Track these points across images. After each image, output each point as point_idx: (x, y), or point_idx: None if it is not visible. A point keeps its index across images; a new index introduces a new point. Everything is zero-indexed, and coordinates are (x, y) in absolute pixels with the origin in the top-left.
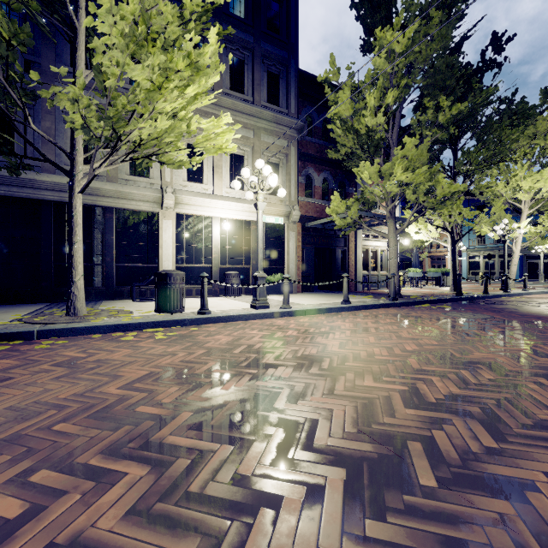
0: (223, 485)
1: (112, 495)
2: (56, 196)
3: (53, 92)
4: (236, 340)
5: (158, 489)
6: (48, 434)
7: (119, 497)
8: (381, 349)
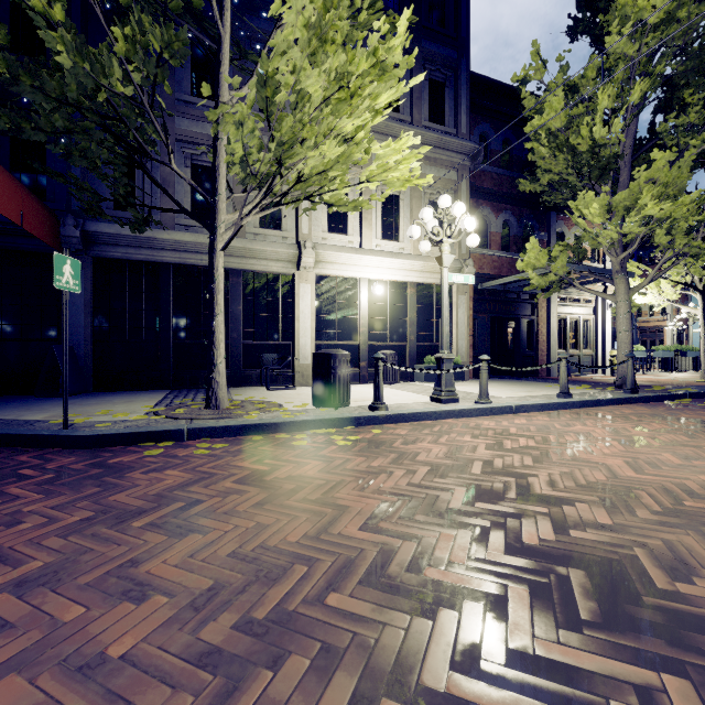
0: None
1: None
2: (176, 257)
3: (173, 128)
4: (455, 451)
5: None
6: (328, 614)
7: None
8: None
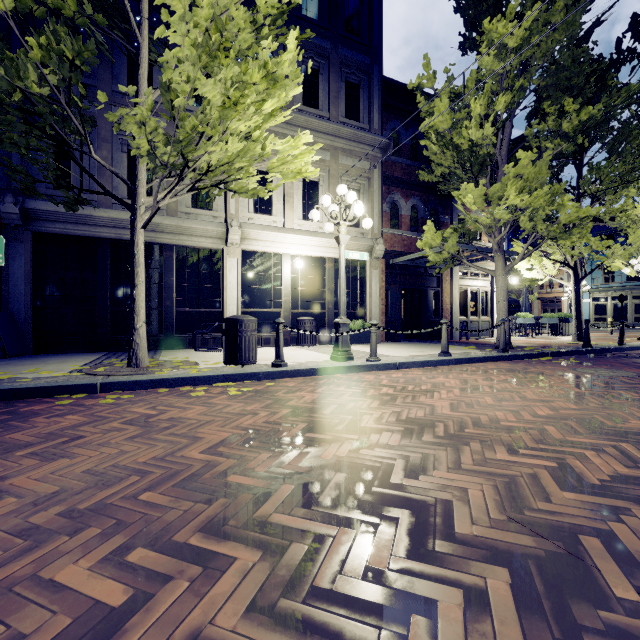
0: (356, 580)
1: (225, 585)
2: (112, 233)
3: None
4: (323, 398)
5: (277, 580)
6: (135, 504)
7: (233, 588)
8: (505, 413)
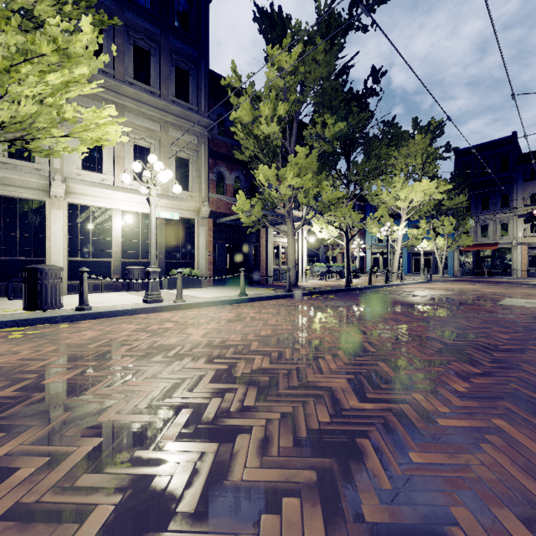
0: None
1: None
2: None
3: None
4: (103, 335)
5: None
6: None
7: None
8: (238, 336)
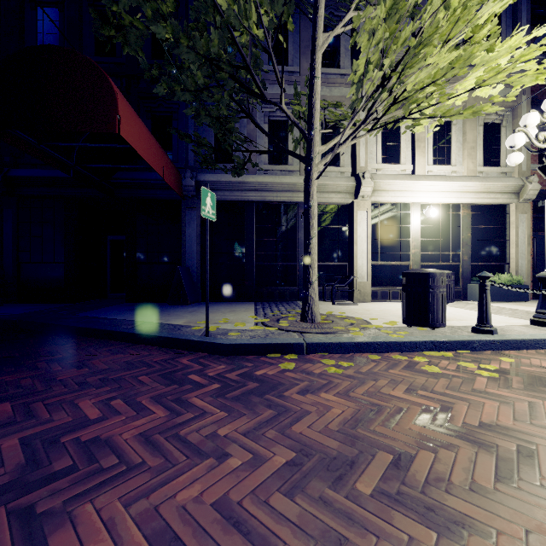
0: None
1: None
2: (258, 196)
3: None
4: None
5: None
6: None
7: None
8: None
